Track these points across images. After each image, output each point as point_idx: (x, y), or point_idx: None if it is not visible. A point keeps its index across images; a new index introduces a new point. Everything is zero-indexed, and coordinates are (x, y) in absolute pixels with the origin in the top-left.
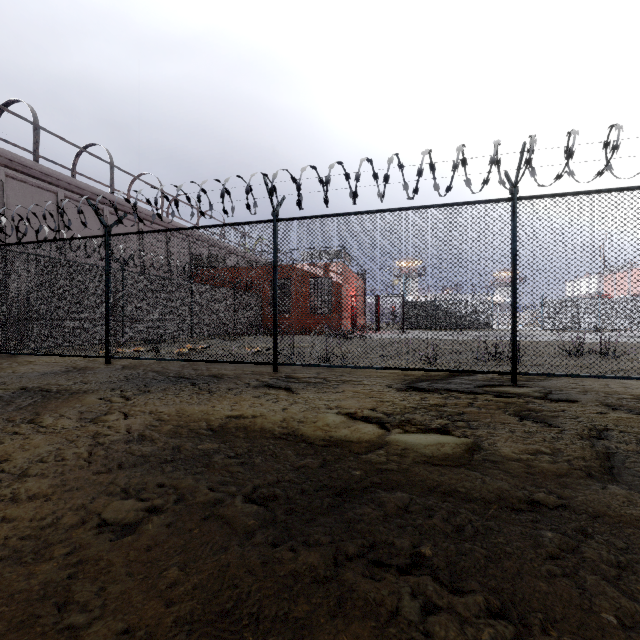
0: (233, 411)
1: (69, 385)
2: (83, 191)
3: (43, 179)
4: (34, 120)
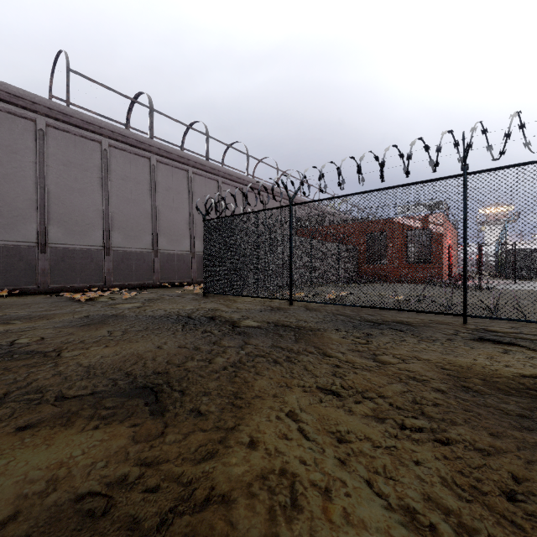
0: (514, 368)
1: (296, 323)
2: (232, 177)
3: (211, 172)
4: (206, 132)
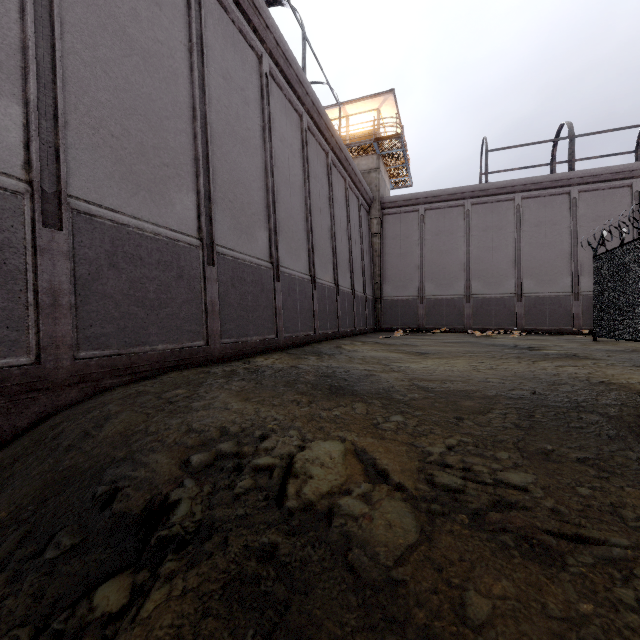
0: None
1: (594, 355)
2: None
3: None
4: None
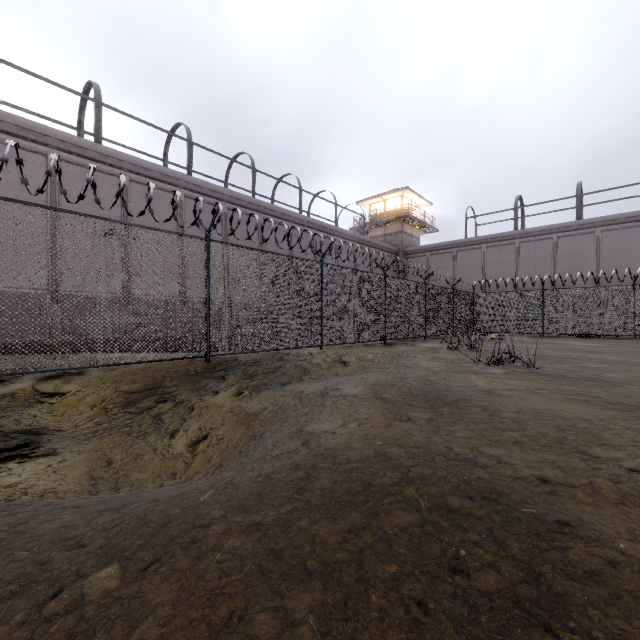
0: None
1: None
2: (617, 220)
3: (582, 228)
4: (577, 193)
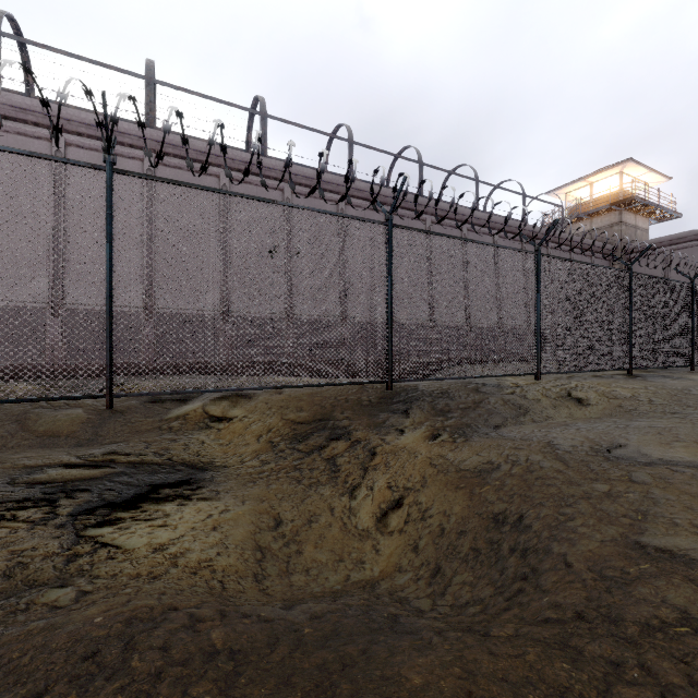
0: None
1: None
2: None
3: None
4: None
